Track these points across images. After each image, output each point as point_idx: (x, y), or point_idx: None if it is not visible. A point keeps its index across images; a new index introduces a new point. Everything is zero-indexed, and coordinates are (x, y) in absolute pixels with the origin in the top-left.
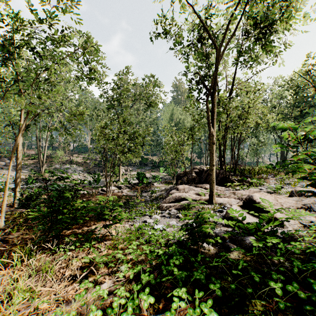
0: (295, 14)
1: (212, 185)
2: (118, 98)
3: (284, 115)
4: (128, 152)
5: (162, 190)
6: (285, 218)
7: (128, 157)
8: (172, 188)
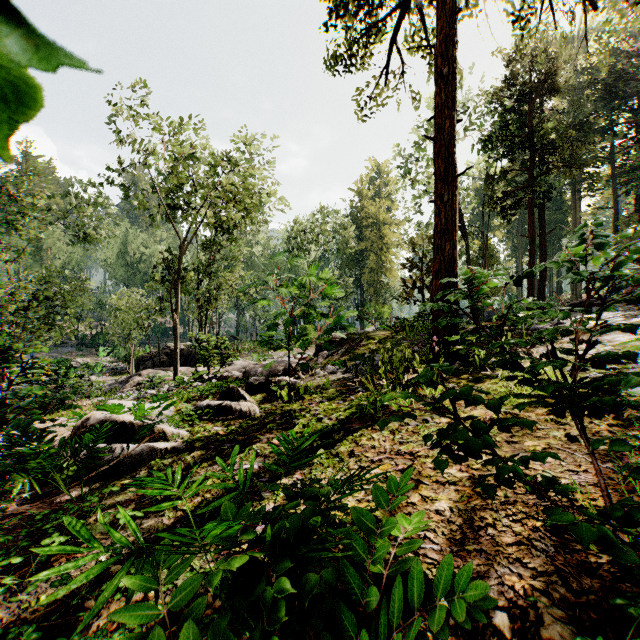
0: (270, 194)
1: (176, 366)
2: (6, 216)
3: (294, 272)
4: (52, 329)
5: (113, 384)
6: (201, 375)
7: (41, 334)
8: (132, 376)
